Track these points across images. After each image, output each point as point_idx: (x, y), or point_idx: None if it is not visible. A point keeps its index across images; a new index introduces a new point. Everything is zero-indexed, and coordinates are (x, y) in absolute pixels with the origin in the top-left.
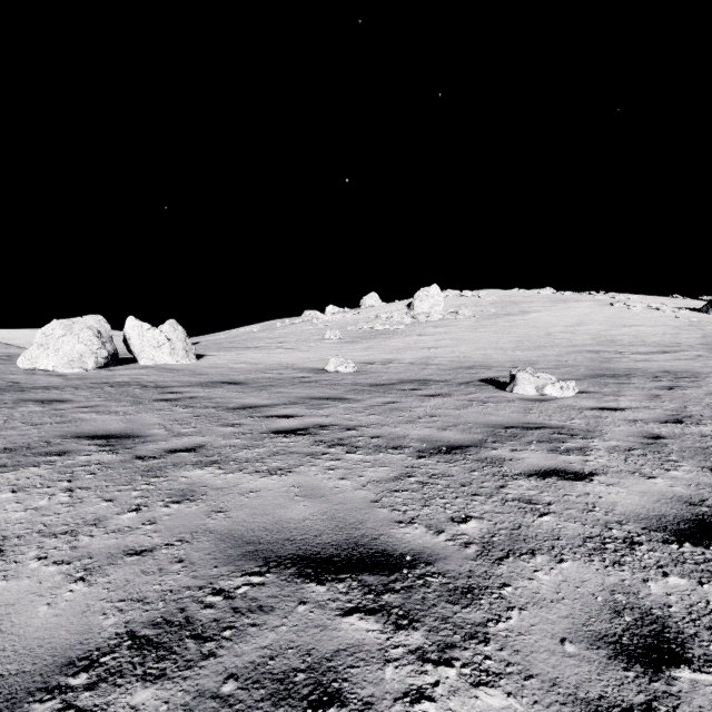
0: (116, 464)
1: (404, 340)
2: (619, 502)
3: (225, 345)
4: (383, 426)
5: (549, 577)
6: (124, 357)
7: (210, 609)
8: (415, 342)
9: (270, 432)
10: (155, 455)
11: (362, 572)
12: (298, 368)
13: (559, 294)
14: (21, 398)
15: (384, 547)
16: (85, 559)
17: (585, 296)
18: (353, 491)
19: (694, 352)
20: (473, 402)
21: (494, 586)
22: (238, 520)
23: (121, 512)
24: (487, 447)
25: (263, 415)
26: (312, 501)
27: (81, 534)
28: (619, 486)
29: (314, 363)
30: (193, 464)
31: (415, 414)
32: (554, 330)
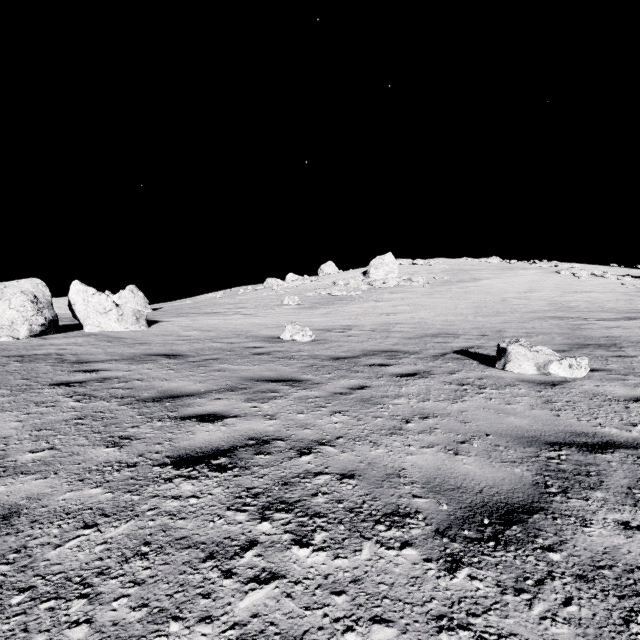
0: None
1: (362, 306)
2: None
3: (184, 310)
4: (356, 442)
5: None
6: (75, 323)
7: None
8: (373, 307)
9: (170, 460)
10: None
11: None
12: (252, 336)
13: (505, 262)
14: None
15: None
16: None
17: (530, 264)
18: None
19: None
20: (465, 386)
21: None
22: None
23: None
24: (567, 515)
25: (179, 415)
26: None
27: None
28: None
29: (270, 330)
30: None
31: (397, 411)
32: (508, 297)
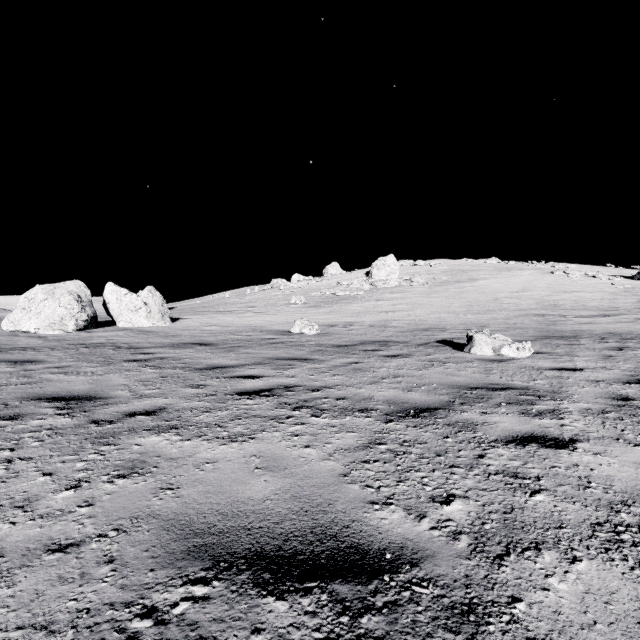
0: (68, 429)
1: (363, 305)
2: (614, 475)
3: (199, 309)
4: (347, 387)
5: (566, 587)
6: (104, 320)
7: None
8: (374, 306)
9: (235, 393)
10: (112, 419)
11: (332, 578)
12: (266, 330)
13: (503, 263)
14: None
15: (358, 540)
16: None
17: (528, 265)
18: (319, 461)
19: (633, 315)
20: (433, 362)
21: (501, 602)
22: (188, 500)
23: (57, 489)
24: (456, 410)
25: (228, 376)
26: (273, 474)
27: (2, 521)
28: (607, 456)
29: (280, 325)
30: (149, 429)
31: (378, 374)
32: (501, 296)
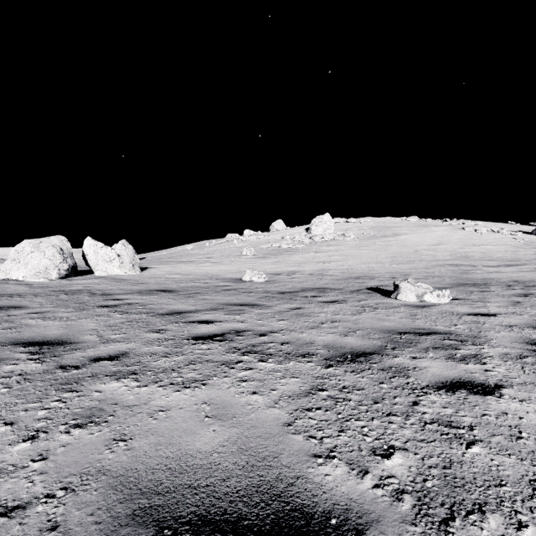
0: (36, 375)
1: (304, 256)
2: None
3: (165, 260)
4: (291, 332)
5: None
6: (84, 269)
7: None
8: (313, 257)
9: (191, 338)
10: (78, 364)
11: None
12: (221, 278)
13: (421, 220)
14: None
15: (302, 501)
16: None
17: (442, 222)
18: (265, 409)
19: (533, 265)
20: (365, 308)
21: None
22: (139, 453)
23: (15, 441)
24: (389, 355)
25: (186, 321)
26: (222, 424)
27: None
28: (532, 403)
29: (233, 274)
30: (111, 375)
31: (318, 319)
32: (420, 248)
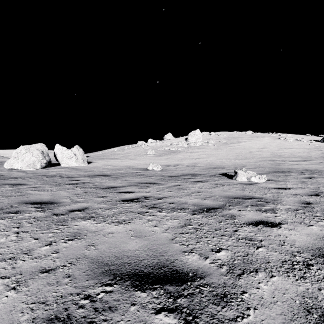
0: (43, 218)
1: (184, 155)
2: (296, 240)
3: (101, 157)
4: (175, 197)
5: (267, 287)
6: (54, 163)
7: (82, 308)
8: (189, 155)
9: (120, 200)
10: (63, 213)
11: (165, 283)
12: (135, 168)
13: (254, 133)
14: (3, 183)
15: (177, 268)
16: (17, 275)
17: (267, 134)
18: (160, 233)
19: (318, 160)
20: (217, 185)
21: (238, 293)
22: (101, 250)
23: (41, 246)
24: (226, 209)
25: (117, 191)
26: (139, 239)
27: (18, 259)
28: (294, 230)
29: (142, 165)
30: (81, 218)
31: (190, 191)
32: (253, 150)
